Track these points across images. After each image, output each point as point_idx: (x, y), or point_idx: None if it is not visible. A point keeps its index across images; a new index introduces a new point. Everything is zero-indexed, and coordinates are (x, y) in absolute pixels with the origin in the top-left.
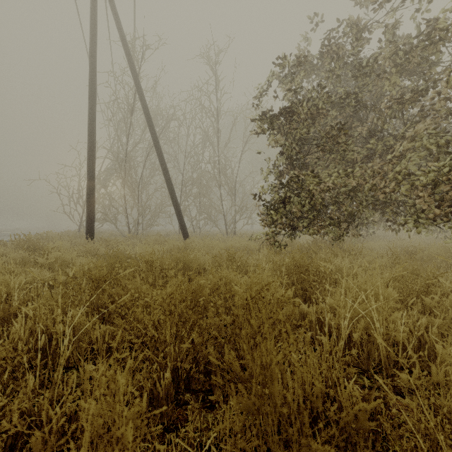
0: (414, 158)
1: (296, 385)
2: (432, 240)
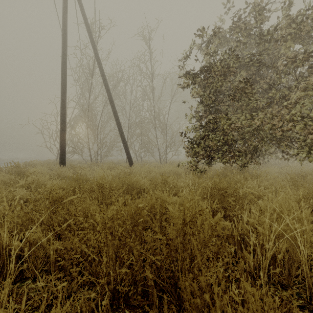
0: (306, 104)
1: None
2: (312, 167)
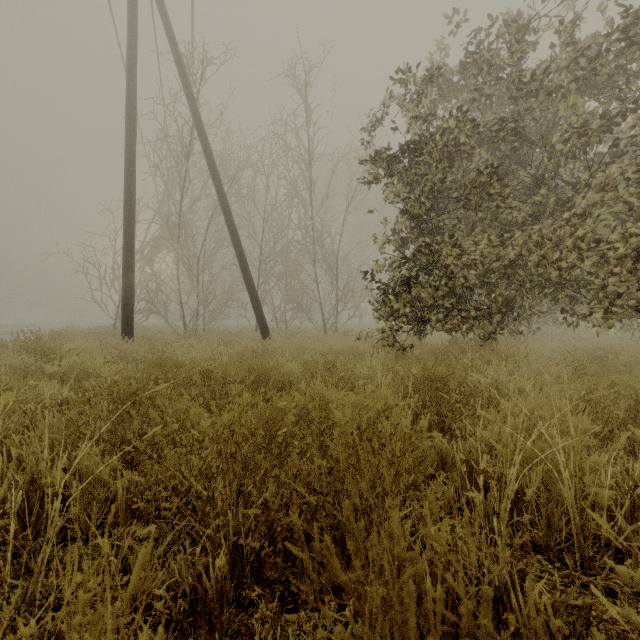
0: (604, 216)
1: (439, 587)
2: (625, 340)
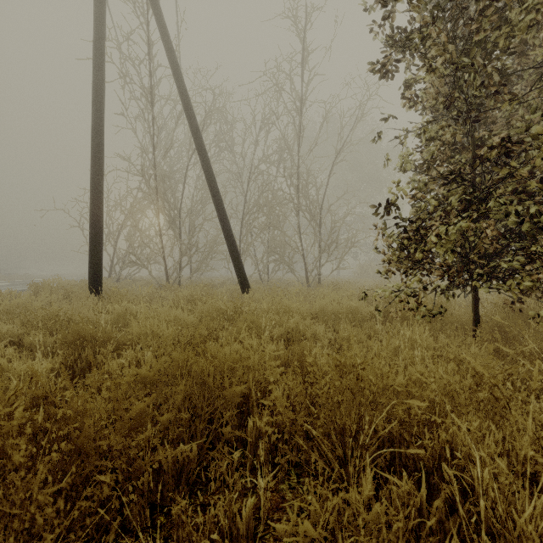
0: None
1: None
2: None
